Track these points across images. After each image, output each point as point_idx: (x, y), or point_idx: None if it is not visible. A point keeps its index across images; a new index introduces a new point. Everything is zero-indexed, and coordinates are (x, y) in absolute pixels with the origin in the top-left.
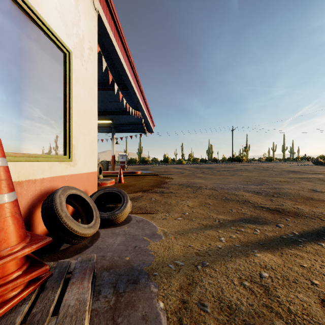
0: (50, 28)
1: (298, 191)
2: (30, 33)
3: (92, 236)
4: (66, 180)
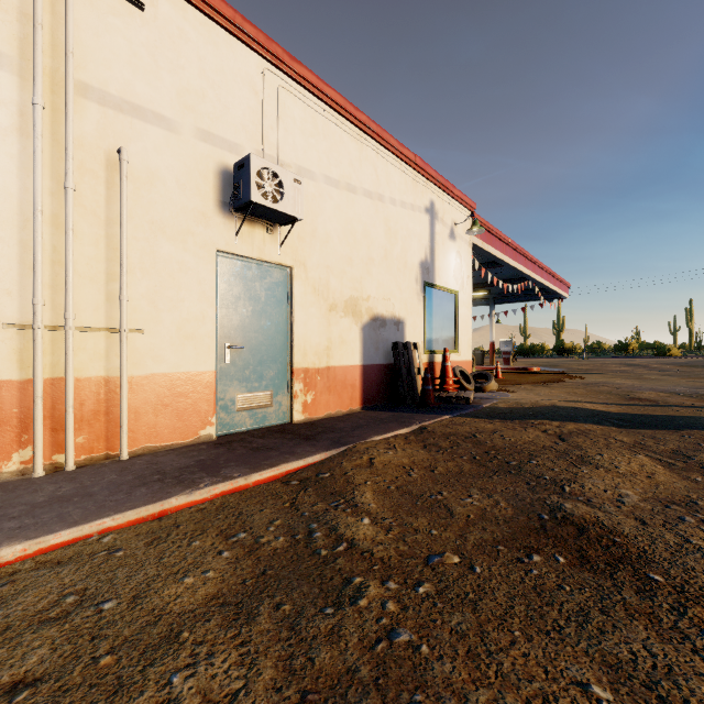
0: (451, 290)
1: None
2: (445, 298)
3: None
4: (456, 363)
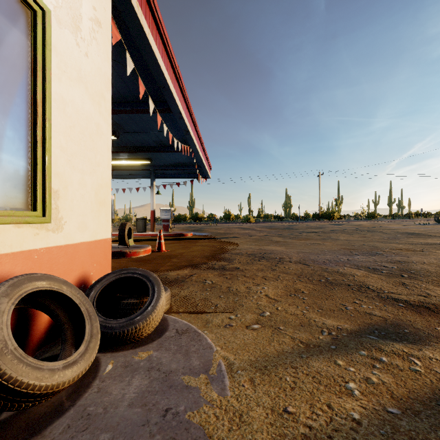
0: None
1: (439, 267)
2: None
3: (81, 376)
4: (35, 258)
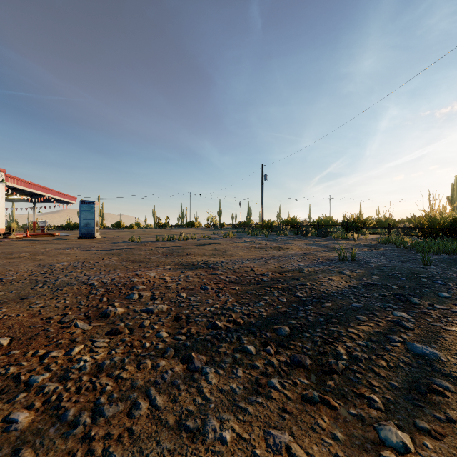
0: None
1: None
2: None
3: (1, 239)
4: None
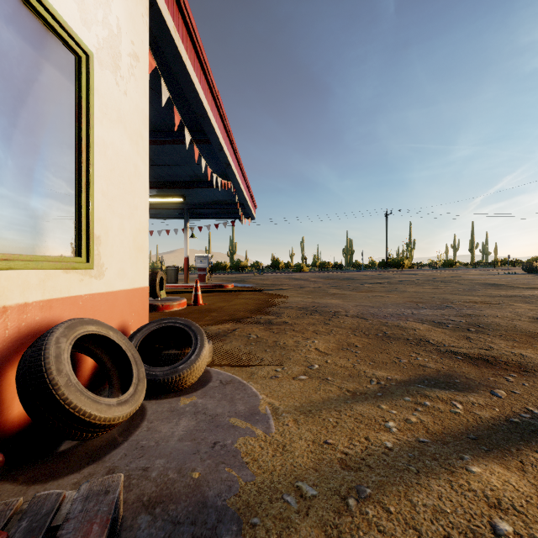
0: None
1: (511, 321)
2: None
3: (129, 418)
4: (80, 304)
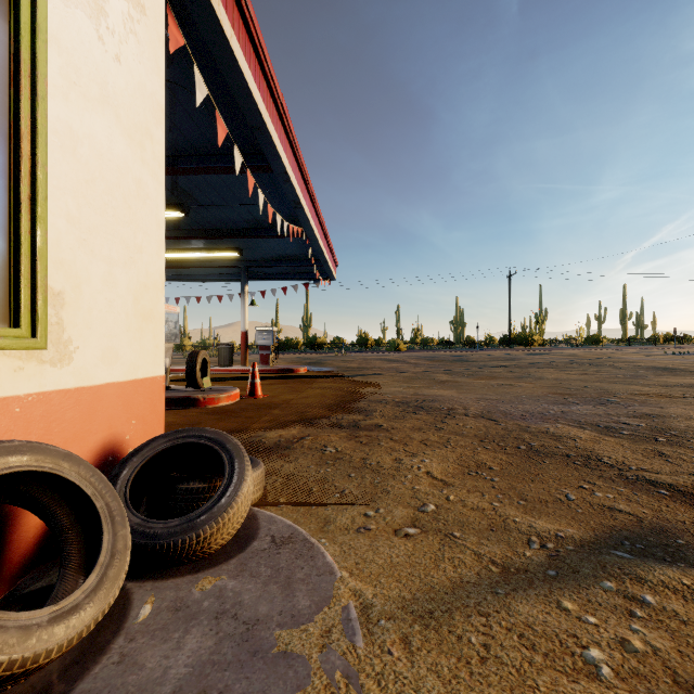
0: None
1: None
2: None
3: (93, 628)
4: (16, 412)
